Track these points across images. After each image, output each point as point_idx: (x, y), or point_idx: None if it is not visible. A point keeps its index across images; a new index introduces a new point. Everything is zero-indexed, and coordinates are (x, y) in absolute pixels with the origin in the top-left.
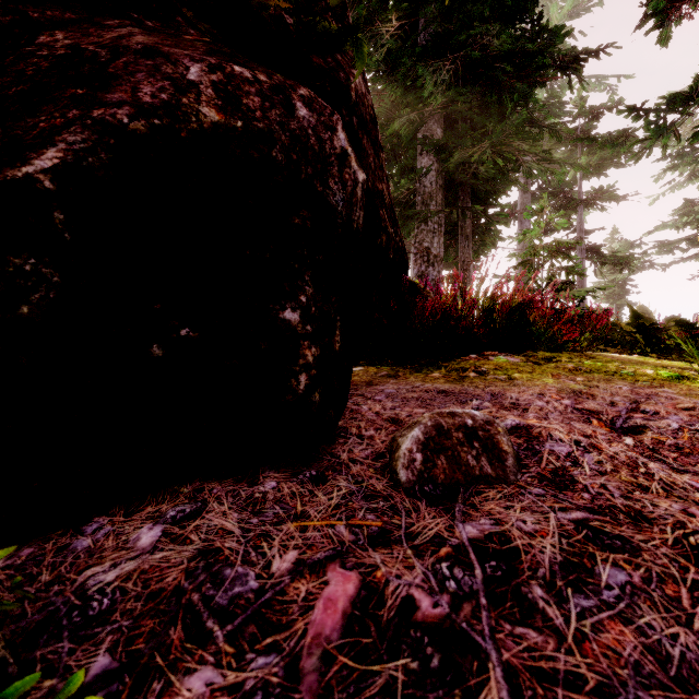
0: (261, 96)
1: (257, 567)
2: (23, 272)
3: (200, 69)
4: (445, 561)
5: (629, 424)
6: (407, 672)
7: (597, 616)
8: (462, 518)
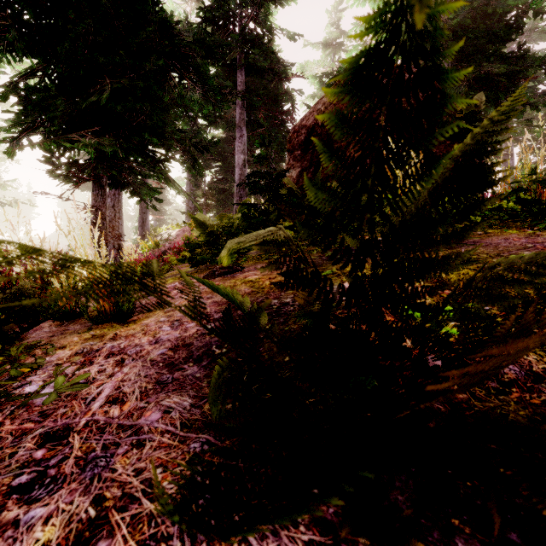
0: None
1: None
2: None
3: None
4: None
5: None
6: None
7: None
8: None
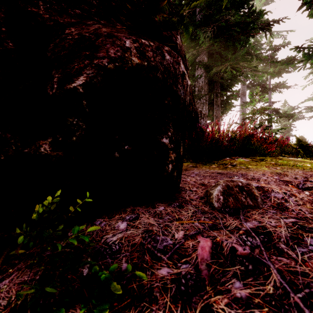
0: (152, 51)
1: (169, 236)
2: (73, 124)
3: (130, 42)
4: (243, 235)
5: (305, 186)
6: (240, 270)
7: (309, 254)
8: (244, 220)
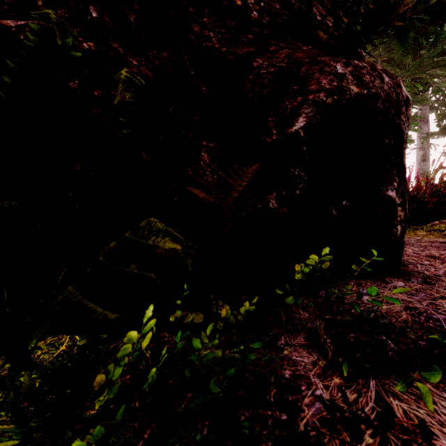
0: (369, 74)
1: None
2: (295, 175)
3: (341, 66)
4: None
5: None
6: None
7: None
8: None
